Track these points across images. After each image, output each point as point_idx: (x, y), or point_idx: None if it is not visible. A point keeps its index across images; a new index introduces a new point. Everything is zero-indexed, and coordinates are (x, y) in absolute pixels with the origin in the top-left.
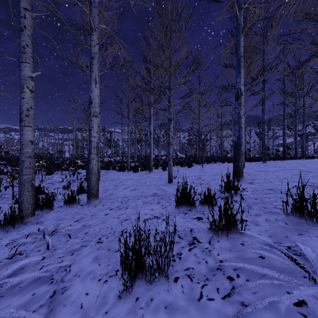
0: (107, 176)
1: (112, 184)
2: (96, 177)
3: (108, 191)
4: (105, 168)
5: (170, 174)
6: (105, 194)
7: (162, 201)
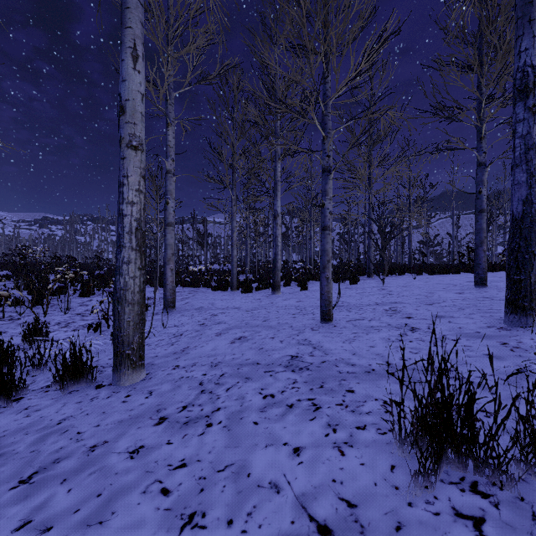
0: (190, 300)
1: (194, 319)
2: (137, 311)
3: (181, 338)
4: (191, 283)
5: (327, 300)
6: (171, 349)
7: (325, 399)
